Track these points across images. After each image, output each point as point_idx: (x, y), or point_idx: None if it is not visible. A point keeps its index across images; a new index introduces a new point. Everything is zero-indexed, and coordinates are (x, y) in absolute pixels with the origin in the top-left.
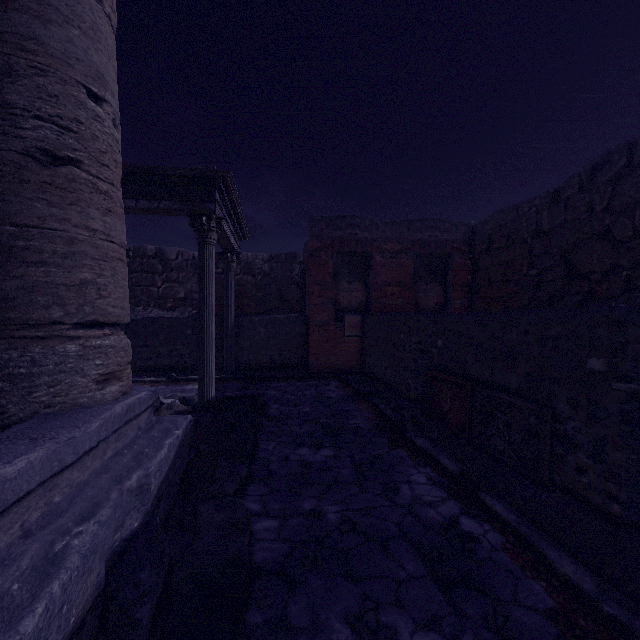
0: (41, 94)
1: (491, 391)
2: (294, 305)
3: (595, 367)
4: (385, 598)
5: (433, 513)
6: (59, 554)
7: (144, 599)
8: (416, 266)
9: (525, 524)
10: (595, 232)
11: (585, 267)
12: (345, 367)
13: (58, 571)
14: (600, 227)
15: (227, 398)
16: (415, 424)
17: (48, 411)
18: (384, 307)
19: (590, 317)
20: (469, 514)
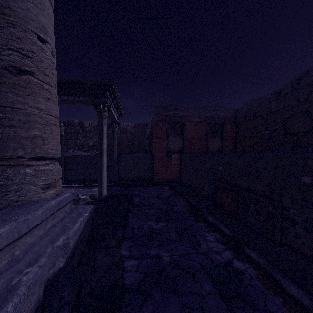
0: (12, 37)
1: (248, 193)
2: (146, 149)
3: (306, 181)
4: (194, 306)
5: (218, 257)
6: (14, 286)
7: (64, 307)
8: (207, 129)
9: (268, 265)
10: (300, 111)
11: (295, 129)
12: (172, 180)
13: (12, 296)
14: (303, 109)
15: (113, 195)
16: (208, 209)
17: (15, 204)
18: (191, 150)
19: (303, 154)
20: (238, 258)
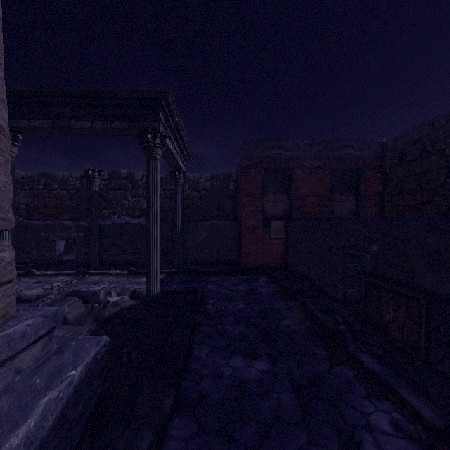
0: None
1: None
2: (229, 213)
3: None
4: None
5: None
6: None
7: None
8: (332, 179)
9: None
10: None
11: None
12: (271, 264)
13: None
14: None
15: (171, 292)
16: (351, 331)
17: None
18: (304, 214)
19: None
20: None
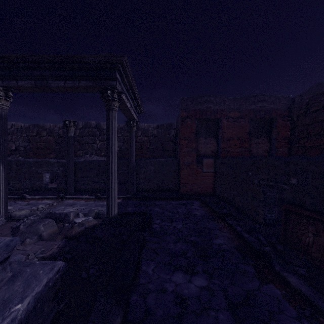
0: None
1: None
2: (171, 153)
3: None
4: None
5: None
6: None
7: None
8: (250, 127)
9: None
10: None
11: None
12: (203, 192)
13: None
14: None
15: (126, 213)
16: (274, 251)
17: None
18: (229, 153)
19: None
20: None
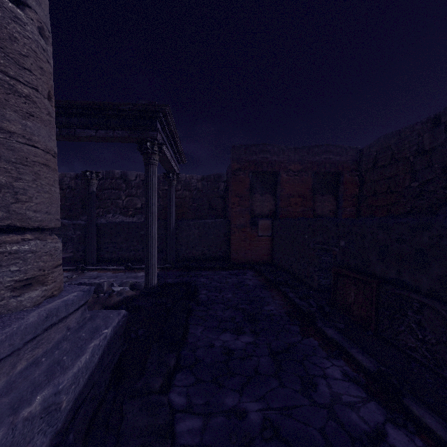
0: None
1: (400, 290)
2: (220, 212)
3: None
4: None
5: (356, 418)
6: None
7: None
8: (314, 182)
9: None
10: None
11: None
12: (258, 260)
13: None
14: None
15: (167, 284)
16: (321, 313)
17: None
18: (289, 214)
19: None
20: (394, 422)
